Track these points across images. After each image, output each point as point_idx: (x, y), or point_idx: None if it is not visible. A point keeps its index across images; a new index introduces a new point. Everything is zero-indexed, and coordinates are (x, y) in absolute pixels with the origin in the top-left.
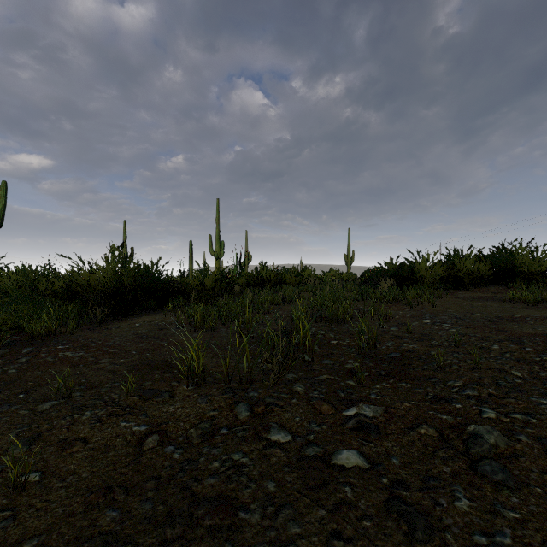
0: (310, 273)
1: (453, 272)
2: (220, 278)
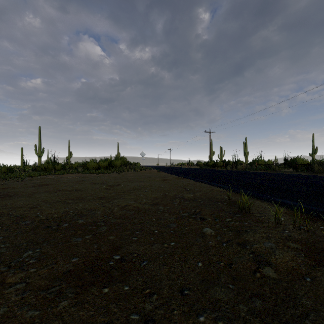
0: (78, 165)
1: (98, 165)
2: (9, 168)
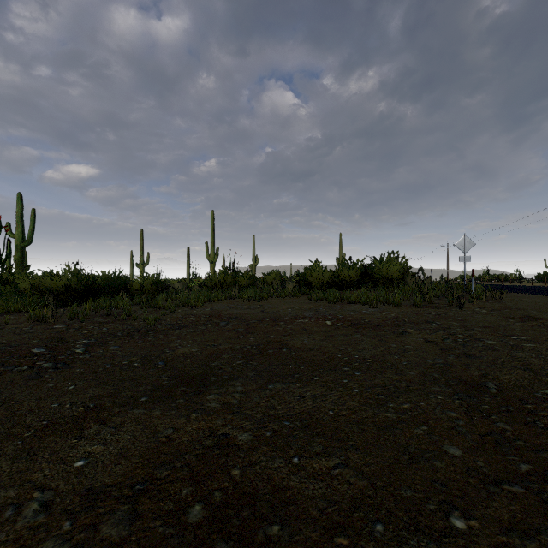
0: (275, 277)
1: (333, 277)
2: (156, 282)
